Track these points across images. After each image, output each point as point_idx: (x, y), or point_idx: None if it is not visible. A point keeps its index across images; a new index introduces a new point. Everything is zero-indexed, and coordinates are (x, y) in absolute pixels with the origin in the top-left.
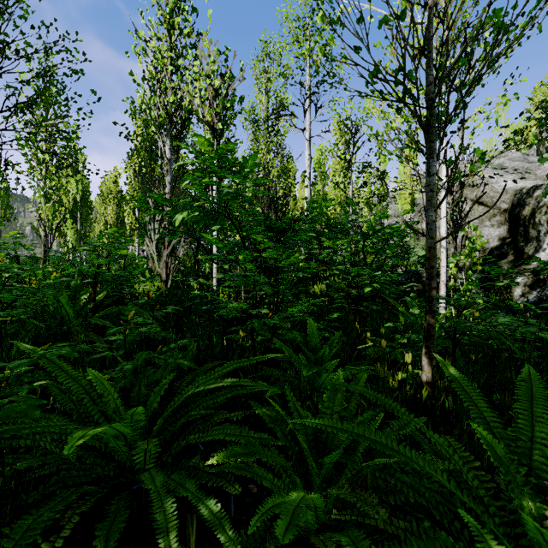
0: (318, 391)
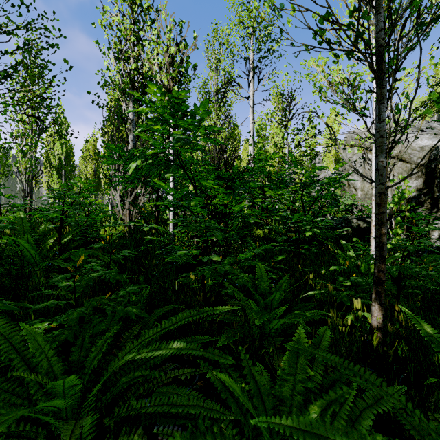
0: (268, 335)
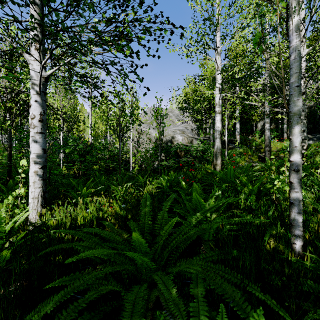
0: None
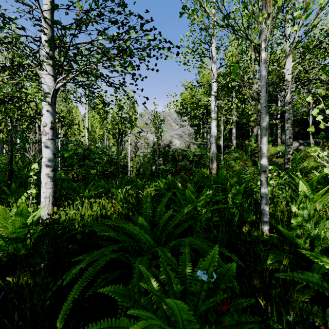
0: None
